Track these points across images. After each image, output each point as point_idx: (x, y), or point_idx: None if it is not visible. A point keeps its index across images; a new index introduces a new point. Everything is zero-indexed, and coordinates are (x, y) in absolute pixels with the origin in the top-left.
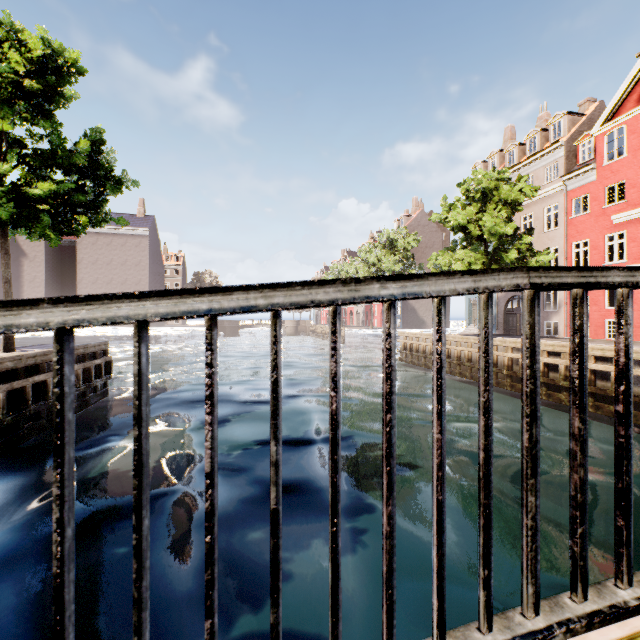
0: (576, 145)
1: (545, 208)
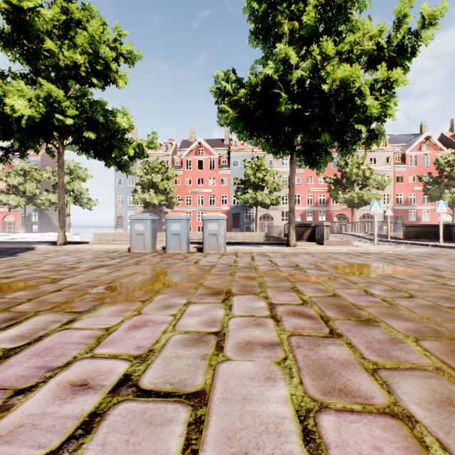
0: (174, 157)
1: None
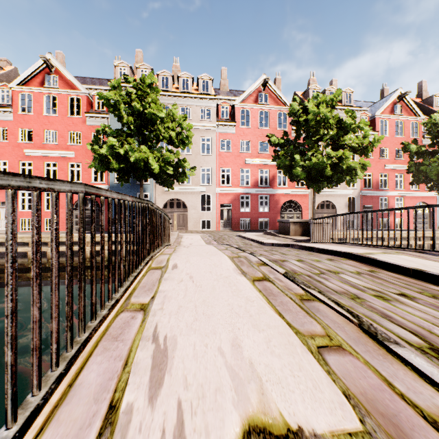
0: None
1: None
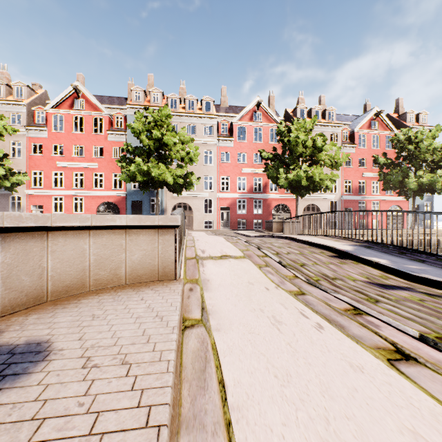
0: (34, 110)
1: (11, 141)
